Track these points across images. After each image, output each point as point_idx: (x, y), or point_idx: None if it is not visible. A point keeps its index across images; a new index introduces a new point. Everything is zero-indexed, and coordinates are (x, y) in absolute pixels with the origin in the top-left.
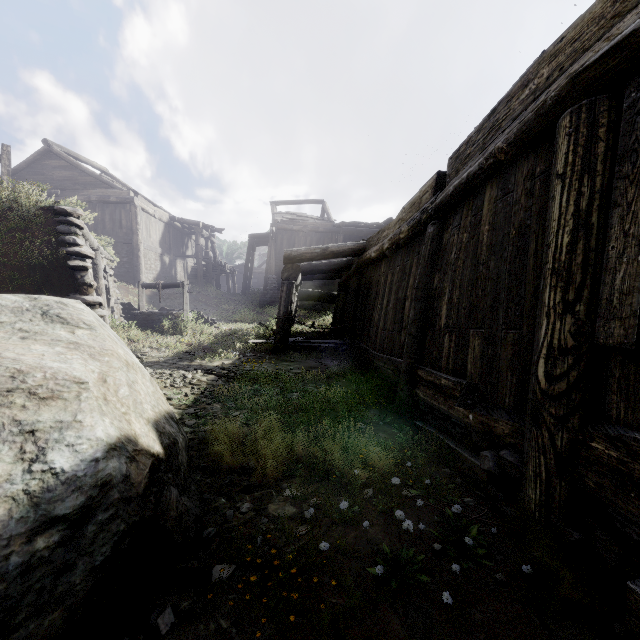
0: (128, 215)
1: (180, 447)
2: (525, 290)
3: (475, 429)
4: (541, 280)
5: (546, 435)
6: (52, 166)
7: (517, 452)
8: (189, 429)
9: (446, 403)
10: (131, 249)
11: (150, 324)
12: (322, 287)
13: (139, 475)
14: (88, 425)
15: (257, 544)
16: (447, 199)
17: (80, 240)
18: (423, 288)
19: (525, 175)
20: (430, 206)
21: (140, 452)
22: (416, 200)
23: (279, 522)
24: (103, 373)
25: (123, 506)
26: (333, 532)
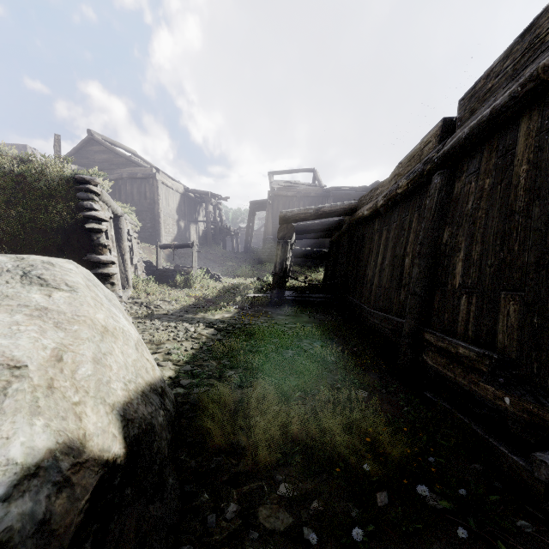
0: (151, 188)
1: (157, 430)
2: None
3: (515, 417)
4: None
5: None
6: (94, 151)
7: None
8: (183, 390)
9: (466, 376)
10: (153, 216)
11: (165, 279)
12: (313, 246)
13: (69, 511)
14: (2, 437)
15: None
16: (460, 143)
17: (97, 205)
18: (429, 243)
19: None
20: (436, 155)
21: (83, 465)
22: (416, 152)
23: (271, 546)
24: (60, 348)
25: None
26: None
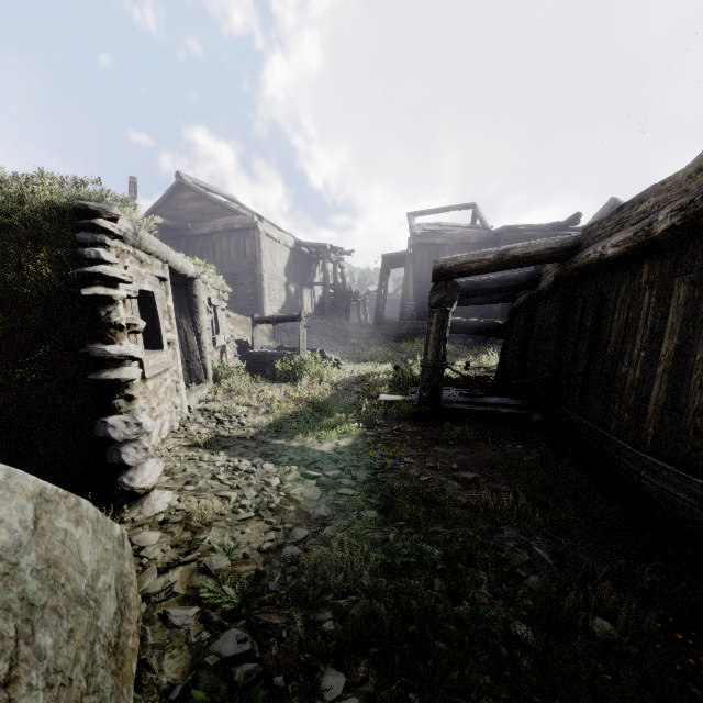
0: (252, 242)
1: None
2: None
3: None
4: None
5: None
6: (184, 199)
7: None
8: None
9: None
10: (255, 279)
11: (261, 367)
12: (474, 314)
13: None
14: None
15: None
16: None
17: (109, 254)
18: None
19: None
20: None
21: None
22: None
23: None
24: None
25: None
26: None
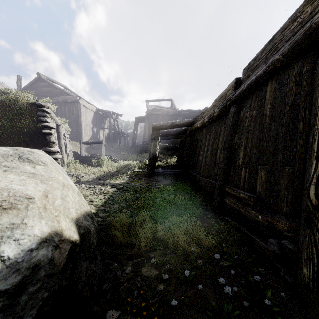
0: (76, 108)
1: (91, 233)
2: (296, 142)
3: (263, 224)
4: (310, 136)
5: (317, 234)
6: (41, 85)
7: (293, 242)
8: (100, 219)
9: (243, 208)
10: (78, 125)
11: (86, 161)
12: (171, 143)
13: (60, 257)
14: (30, 226)
15: (134, 296)
16: (242, 92)
17: (48, 119)
18: (228, 142)
19: (295, 73)
20: (232, 97)
21: (63, 241)
22: (223, 94)
23: (147, 281)
24: (46, 192)
25: (47, 280)
26: (180, 289)
